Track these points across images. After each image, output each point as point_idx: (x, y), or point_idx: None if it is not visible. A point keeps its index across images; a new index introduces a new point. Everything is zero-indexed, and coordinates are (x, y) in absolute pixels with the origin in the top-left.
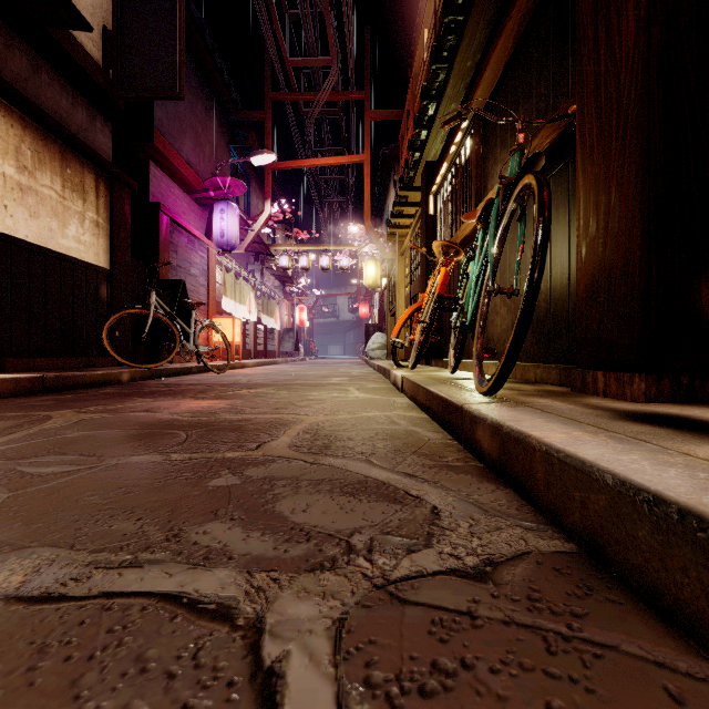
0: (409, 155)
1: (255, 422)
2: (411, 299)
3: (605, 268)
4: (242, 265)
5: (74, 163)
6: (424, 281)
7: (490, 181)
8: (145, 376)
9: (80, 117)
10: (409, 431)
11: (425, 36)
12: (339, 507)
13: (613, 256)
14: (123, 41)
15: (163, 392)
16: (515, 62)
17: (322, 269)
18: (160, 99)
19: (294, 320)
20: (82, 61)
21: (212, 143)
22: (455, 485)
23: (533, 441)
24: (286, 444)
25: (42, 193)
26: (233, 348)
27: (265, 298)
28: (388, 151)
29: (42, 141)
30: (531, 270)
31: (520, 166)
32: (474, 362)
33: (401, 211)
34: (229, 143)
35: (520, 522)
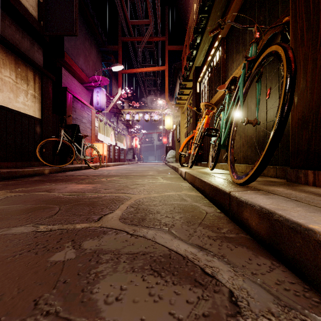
0: (187, 64)
1: (103, 199)
2: (187, 134)
3: (313, 107)
4: (108, 118)
5: (22, 66)
6: (194, 125)
7: (229, 71)
8: (57, 171)
9: (26, 44)
10: (193, 206)
11: (195, 7)
12: (148, 293)
13: (319, 99)
14: (48, 7)
15: (62, 180)
16: (244, 7)
17: (145, 121)
18: (65, 35)
19: (132, 144)
20: (26, 16)
21: (93, 60)
22: (239, 260)
23: (317, 235)
24: (117, 217)
25: (5, 80)
26: (103, 157)
27: (119, 134)
28: (176, 65)
29: (5, 54)
30: (283, 101)
31: (256, 51)
32: (229, 165)
33: (183, 92)
34: (102, 61)
35: (319, 319)
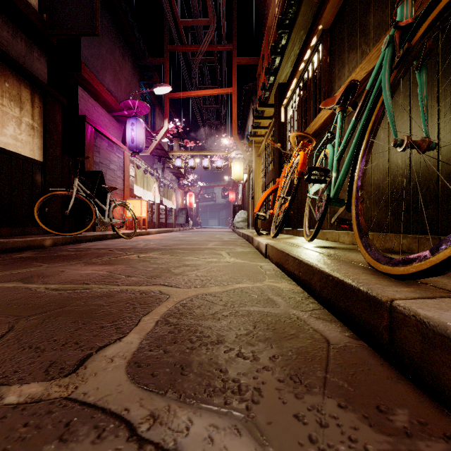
0: (265, 79)
1: (116, 300)
2: (266, 186)
3: None
4: (149, 164)
5: (12, 79)
6: (277, 171)
7: (337, 82)
8: (67, 241)
9: (19, 47)
10: (293, 319)
11: None
12: None
13: None
14: None
15: (66, 257)
16: None
17: (204, 168)
18: (81, 35)
19: (185, 203)
20: (20, 3)
21: (127, 79)
22: None
23: None
24: (126, 356)
25: None
26: (141, 221)
27: (165, 187)
28: (248, 87)
29: None
30: None
31: (412, 13)
32: (357, 233)
33: (259, 124)
34: (140, 80)
35: None
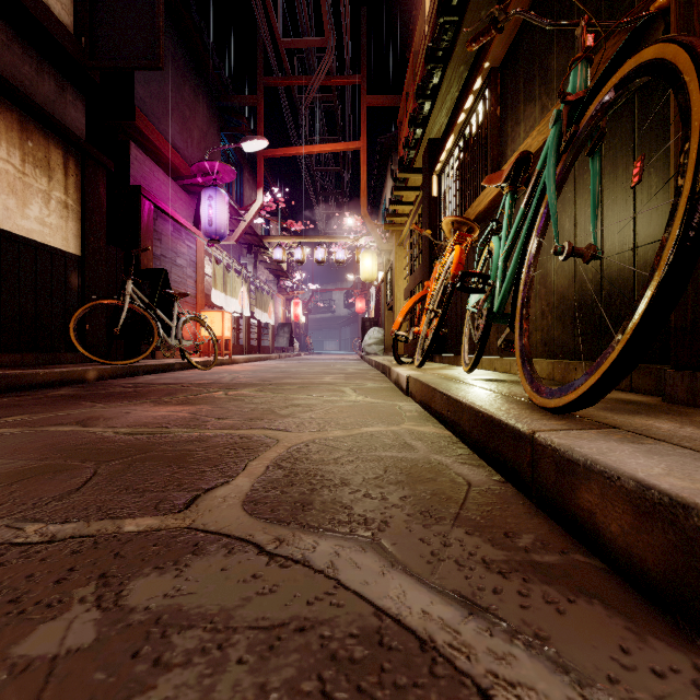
0: (410, 133)
1: (211, 445)
2: (411, 291)
3: None
4: (234, 257)
5: (37, 135)
6: (427, 270)
7: (509, 145)
8: (117, 373)
9: (46, 87)
10: (433, 463)
11: (427, 6)
12: None
13: None
14: (96, 5)
15: (123, 394)
16: None
17: (317, 262)
18: (136, 69)
19: (289, 315)
20: (48, 23)
21: (201, 128)
22: (591, 655)
23: None
24: (239, 496)
25: None
26: (222, 343)
27: (258, 292)
28: (385, 140)
29: None
30: (696, 184)
31: (587, 81)
32: (519, 360)
33: (400, 197)
34: (220, 130)
35: None
